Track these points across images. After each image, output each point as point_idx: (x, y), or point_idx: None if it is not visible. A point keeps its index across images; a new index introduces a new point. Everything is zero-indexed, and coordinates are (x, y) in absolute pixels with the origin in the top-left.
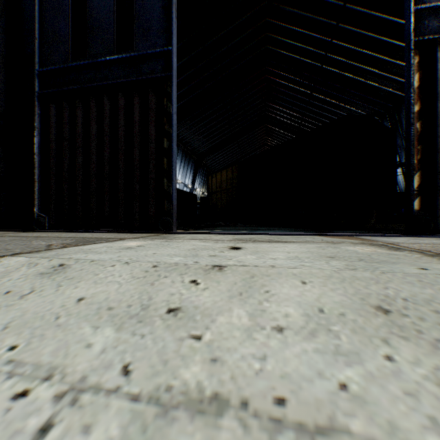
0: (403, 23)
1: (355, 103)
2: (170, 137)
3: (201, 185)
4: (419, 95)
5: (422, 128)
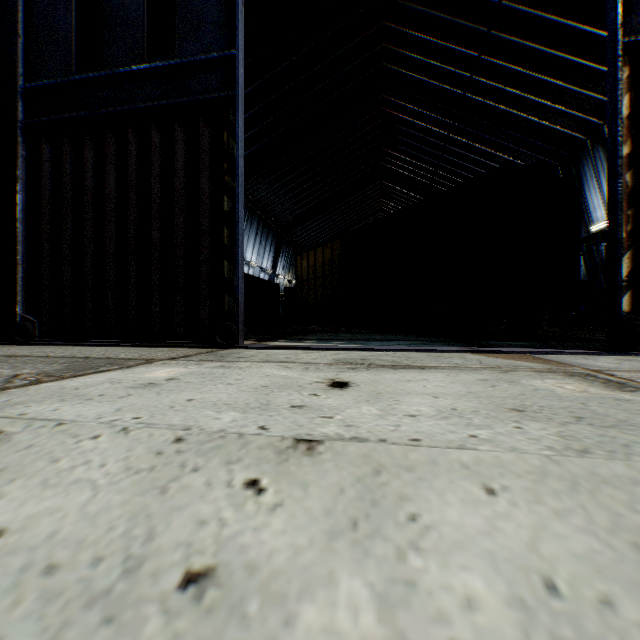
0: (587, 29)
1: (512, 150)
2: (234, 195)
3: (285, 270)
4: (630, 129)
5: (634, 181)
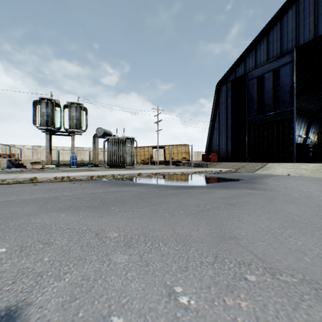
0: None
1: None
2: (292, 134)
3: (314, 133)
4: None
5: None
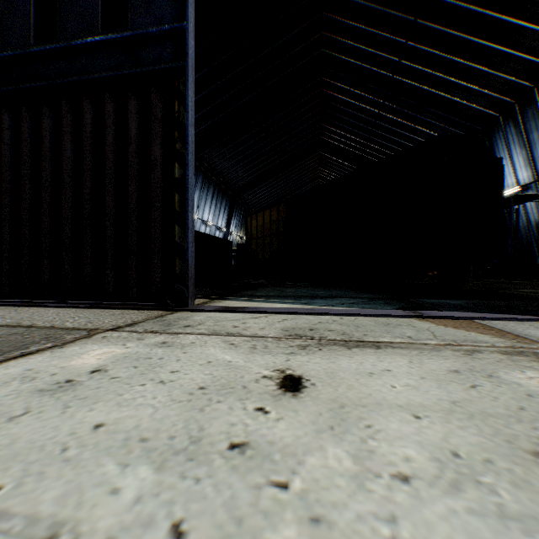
0: (503, 18)
1: (433, 125)
2: (185, 162)
3: (238, 228)
4: None
5: None
